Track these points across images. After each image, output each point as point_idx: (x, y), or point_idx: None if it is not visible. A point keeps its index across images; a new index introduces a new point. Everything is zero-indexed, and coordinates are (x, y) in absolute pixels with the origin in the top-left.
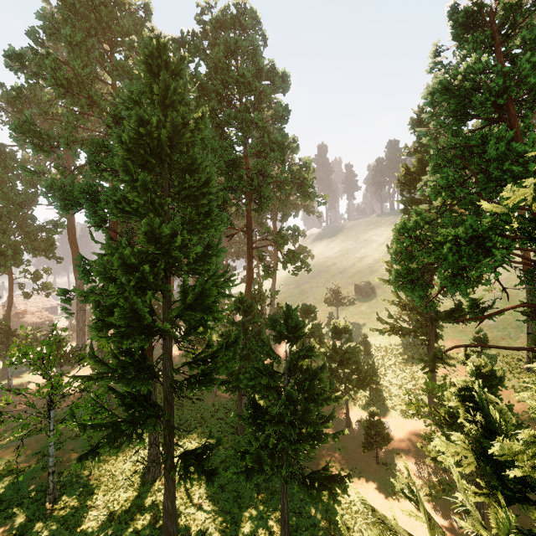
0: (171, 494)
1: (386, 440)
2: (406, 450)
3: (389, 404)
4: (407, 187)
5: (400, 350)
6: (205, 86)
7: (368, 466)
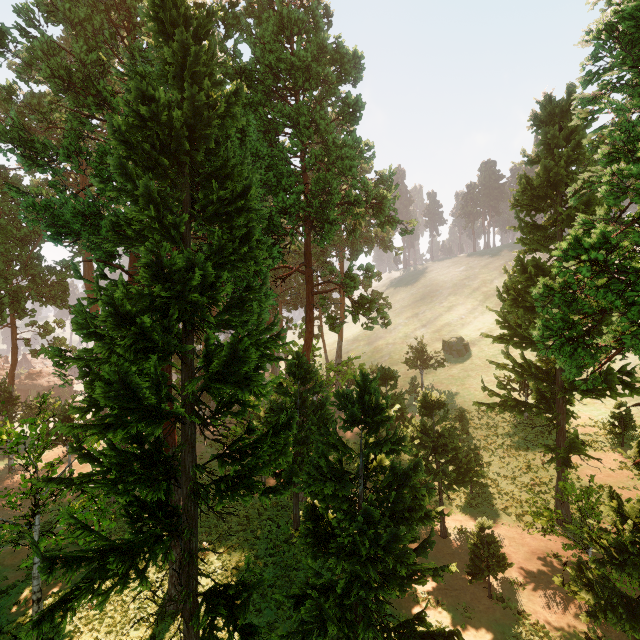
0: None
1: (503, 564)
2: (530, 579)
3: (499, 504)
4: (526, 207)
5: (508, 428)
6: (249, 74)
7: (477, 602)
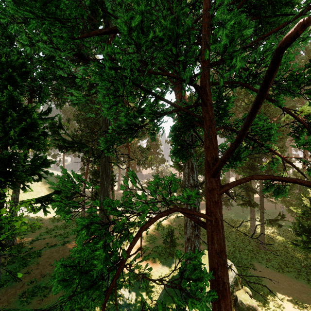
0: (262, 232)
1: None
2: None
3: None
4: None
5: None
6: None
7: None
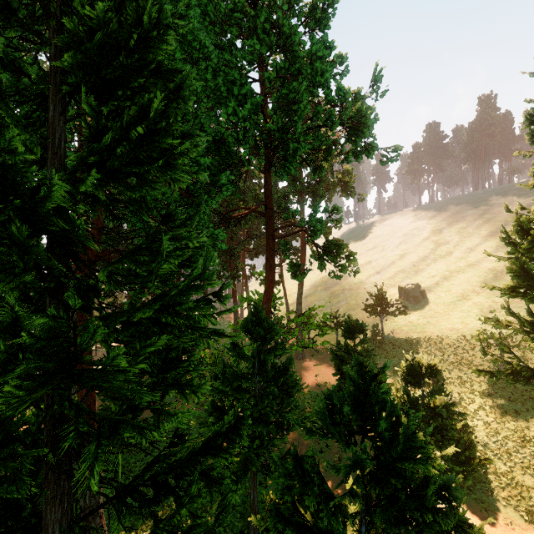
0: None
1: None
2: None
3: (498, 490)
4: None
5: (485, 385)
6: None
7: None
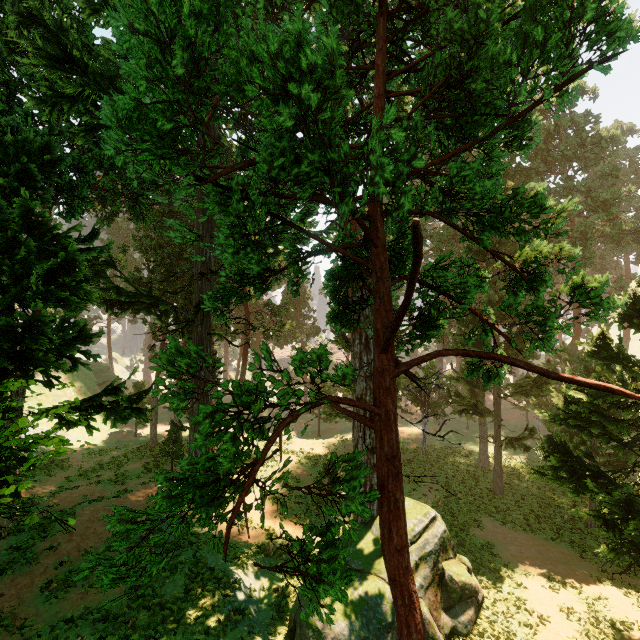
0: (499, 462)
1: None
2: None
3: None
4: None
5: None
6: (525, 172)
7: None
